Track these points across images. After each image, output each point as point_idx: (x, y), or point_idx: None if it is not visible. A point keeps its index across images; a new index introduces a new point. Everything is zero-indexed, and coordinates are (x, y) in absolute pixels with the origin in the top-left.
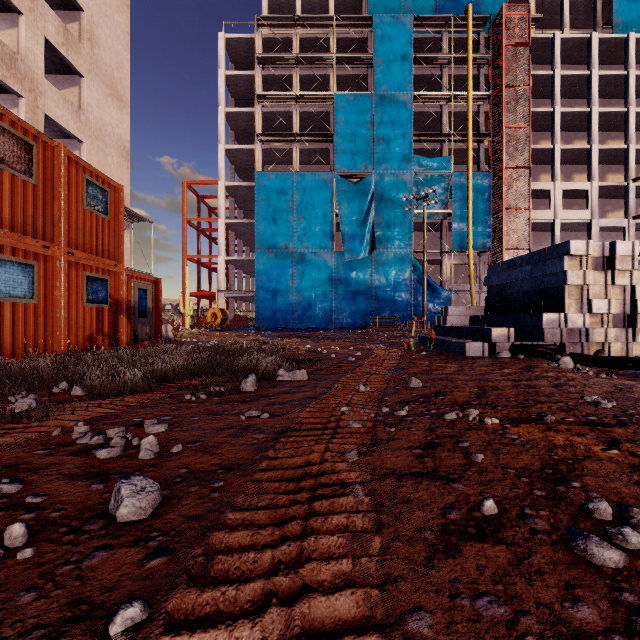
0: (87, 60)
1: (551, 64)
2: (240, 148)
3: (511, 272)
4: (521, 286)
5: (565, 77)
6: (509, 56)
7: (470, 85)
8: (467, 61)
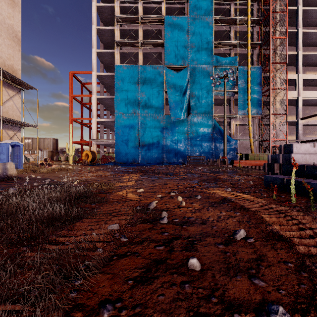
0: None
1: (296, 3)
2: (106, 51)
3: None
4: None
5: (304, 11)
6: None
7: (249, 11)
8: None
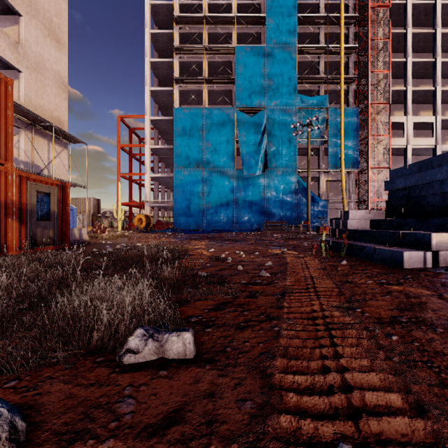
0: (25, 2)
1: (404, 24)
2: (162, 90)
3: (425, 173)
4: (440, 187)
5: (415, 34)
6: (373, 15)
7: (342, 39)
8: (340, 20)
